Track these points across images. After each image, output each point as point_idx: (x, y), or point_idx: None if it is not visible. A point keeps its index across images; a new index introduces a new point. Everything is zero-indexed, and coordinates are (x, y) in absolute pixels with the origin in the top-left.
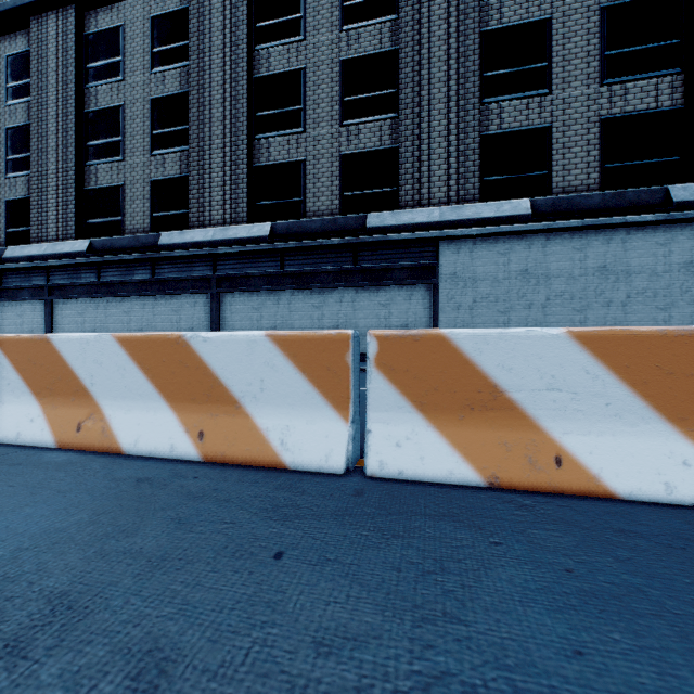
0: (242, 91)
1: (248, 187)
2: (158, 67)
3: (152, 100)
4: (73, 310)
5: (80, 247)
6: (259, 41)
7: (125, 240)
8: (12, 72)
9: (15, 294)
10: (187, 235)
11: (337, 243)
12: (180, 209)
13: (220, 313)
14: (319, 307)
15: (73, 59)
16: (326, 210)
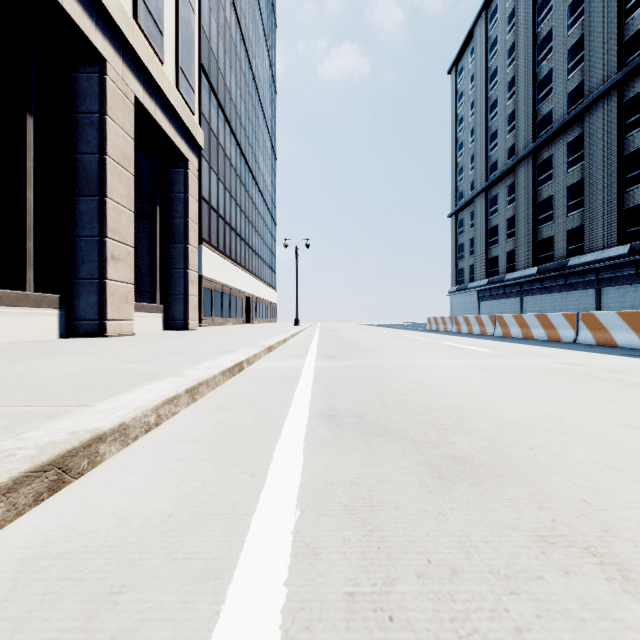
0: (613, 170)
1: (618, 224)
2: (570, 169)
3: (567, 187)
4: (530, 301)
5: (533, 271)
6: (627, 133)
7: (552, 265)
8: (508, 193)
9: (509, 295)
10: (581, 259)
11: None
12: (581, 243)
13: (600, 300)
14: None
15: (531, 181)
16: None
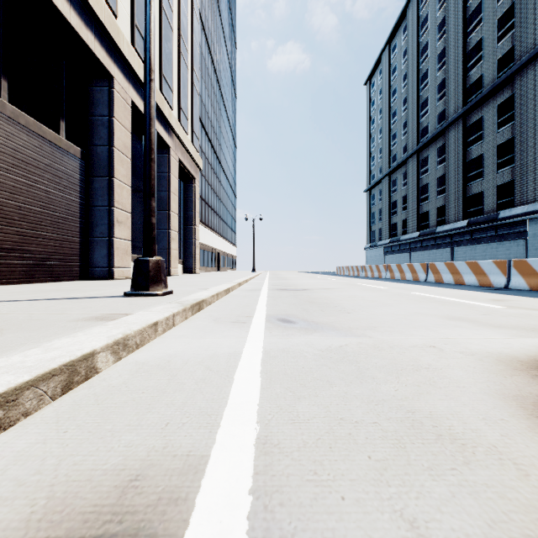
0: (460, 170)
1: (463, 206)
2: (438, 166)
3: (436, 179)
4: (415, 256)
5: (416, 235)
6: (468, 147)
7: (428, 231)
8: (403, 178)
9: (403, 251)
10: (443, 228)
11: (485, 226)
12: (444, 217)
13: (453, 255)
14: (484, 251)
15: (416, 172)
16: (491, 210)
